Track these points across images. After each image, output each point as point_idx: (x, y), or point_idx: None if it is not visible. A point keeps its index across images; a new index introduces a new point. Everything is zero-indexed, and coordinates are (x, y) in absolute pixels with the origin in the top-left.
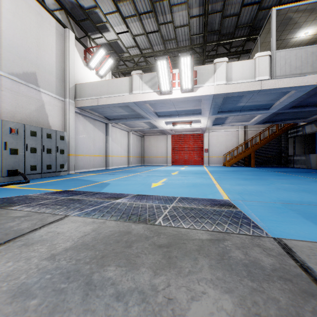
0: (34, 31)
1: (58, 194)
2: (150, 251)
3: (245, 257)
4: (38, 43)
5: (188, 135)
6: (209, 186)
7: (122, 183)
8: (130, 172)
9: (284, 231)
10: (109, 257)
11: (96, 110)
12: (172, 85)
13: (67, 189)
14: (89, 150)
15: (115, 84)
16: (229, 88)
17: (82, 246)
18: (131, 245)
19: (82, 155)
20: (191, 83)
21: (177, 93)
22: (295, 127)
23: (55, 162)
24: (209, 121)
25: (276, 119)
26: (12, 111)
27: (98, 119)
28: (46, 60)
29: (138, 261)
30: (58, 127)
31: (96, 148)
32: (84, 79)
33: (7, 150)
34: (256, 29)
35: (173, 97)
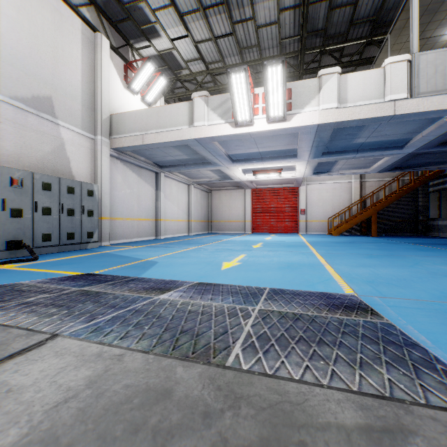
0: (49, 36)
1: (69, 281)
2: None
3: None
4: (55, 54)
5: (276, 189)
6: (315, 268)
7: (177, 261)
8: (190, 243)
9: None
10: None
11: (141, 152)
12: (254, 112)
13: (90, 271)
14: (131, 211)
15: (168, 113)
16: (343, 115)
17: None
18: (165, 446)
19: (121, 219)
20: (284, 108)
21: (261, 124)
22: (440, 175)
23: (79, 229)
24: (308, 168)
25: (412, 164)
26: (15, 153)
27: (144, 166)
28: (67, 78)
29: None
30: (85, 177)
31: (142, 208)
32: (124, 108)
33: (6, 211)
34: (382, 26)
35: (254, 130)
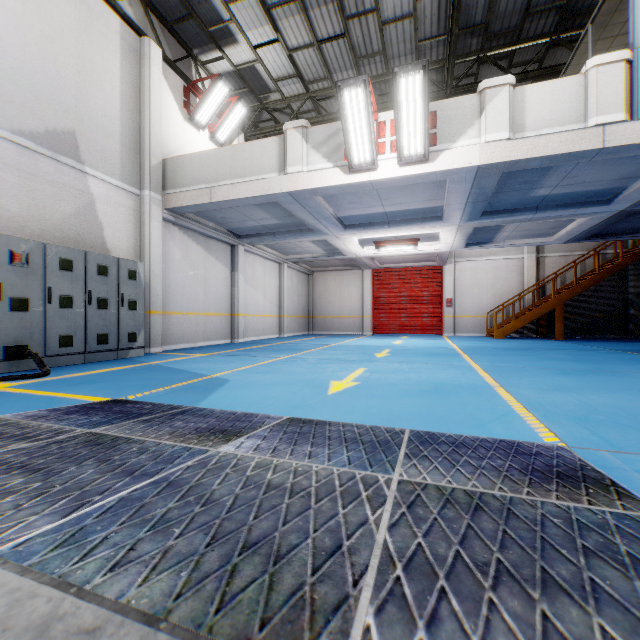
0: (71, 41)
1: (78, 415)
2: None
3: None
4: (80, 68)
5: (408, 270)
6: (480, 393)
7: (258, 379)
8: (281, 350)
9: None
10: None
11: (209, 215)
12: (377, 149)
13: (120, 396)
14: (195, 302)
15: (247, 154)
16: (518, 150)
17: None
18: None
19: (180, 314)
20: (424, 141)
21: (389, 167)
22: None
23: (116, 329)
24: (458, 236)
25: (620, 229)
26: (20, 215)
27: (214, 235)
28: (98, 105)
29: None
30: (125, 251)
31: (211, 298)
32: (184, 149)
33: (4, 302)
34: (576, 17)
35: (379, 177)
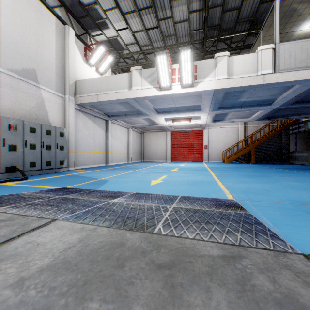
0: (34, 28)
1: (53, 192)
2: (148, 274)
3: (275, 287)
4: (38, 40)
5: (187, 132)
6: (211, 184)
7: (121, 180)
8: (129, 168)
9: (304, 239)
10: (93, 284)
11: (96, 106)
12: (172, 80)
13: (64, 186)
14: (89, 146)
15: (114, 80)
16: (230, 83)
17: (62, 265)
18: (123, 264)
19: (82, 152)
20: (192, 78)
21: (177, 88)
22: (296, 123)
23: (54, 159)
24: (209, 117)
25: (277, 115)
26: (11, 107)
27: (98, 115)
28: (46, 56)
29: (131, 292)
30: (58, 123)
31: (96, 144)
32: (84, 76)
33: (6, 147)
34: (258, 24)
35: (172, 92)
